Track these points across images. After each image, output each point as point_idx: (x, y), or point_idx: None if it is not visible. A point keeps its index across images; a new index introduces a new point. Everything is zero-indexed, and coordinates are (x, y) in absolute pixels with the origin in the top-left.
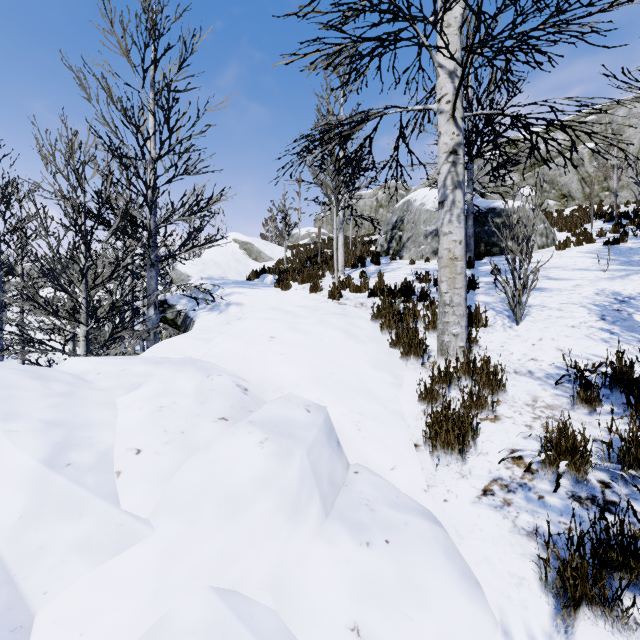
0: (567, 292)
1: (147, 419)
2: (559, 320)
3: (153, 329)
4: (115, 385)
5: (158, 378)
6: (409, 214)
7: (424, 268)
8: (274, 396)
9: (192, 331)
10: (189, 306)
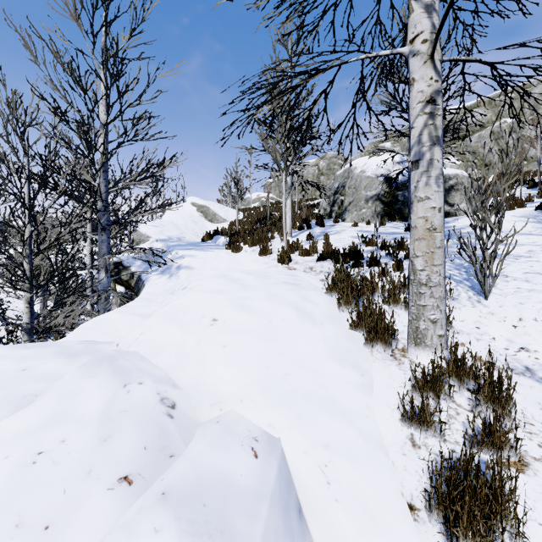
0: (524, 259)
1: (3, 488)
2: (532, 294)
3: (104, 292)
4: (0, 398)
5: (57, 389)
6: (350, 180)
7: (367, 231)
8: (210, 415)
9: (133, 302)
10: (143, 268)
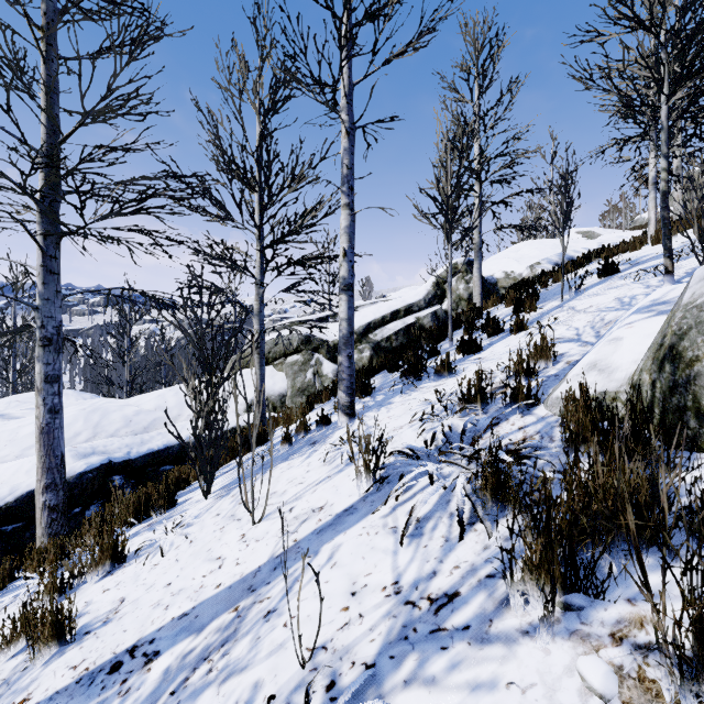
0: None
1: None
2: None
3: None
4: None
5: None
6: None
7: None
8: None
9: None
10: None
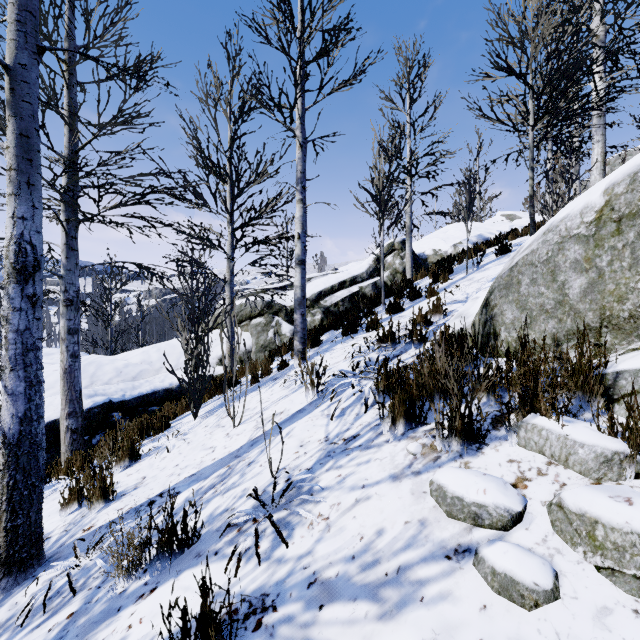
0: None
1: None
2: None
3: None
4: None
5: None
6: None
7: None
8: None
9: None
10: None
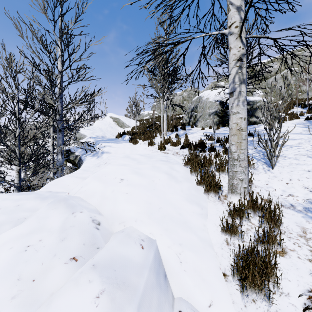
0: (295, 147)
1: (10, 262)
2: (298, 166)
3: (60, 166)
4: (6, 220)
5: (36, 215)
6: (200, 103)
7: (209, 132)
8: (119, 228)
9: (77, 171)
10: (82, 153)
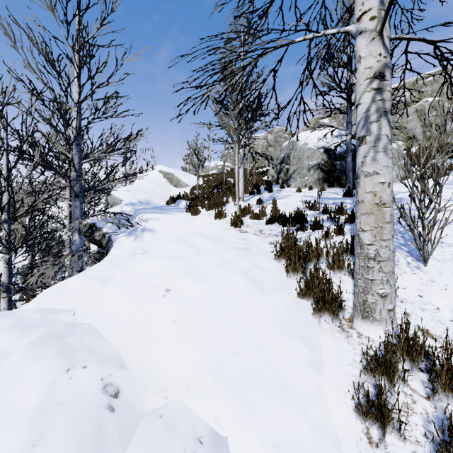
0: None
1: None
2: None
3: (77, 252)
4: None
5: None
6: (294, 151)
7: (310, 196)
8: (155, 403)
9: (98, 265)
10: (113, 229)
